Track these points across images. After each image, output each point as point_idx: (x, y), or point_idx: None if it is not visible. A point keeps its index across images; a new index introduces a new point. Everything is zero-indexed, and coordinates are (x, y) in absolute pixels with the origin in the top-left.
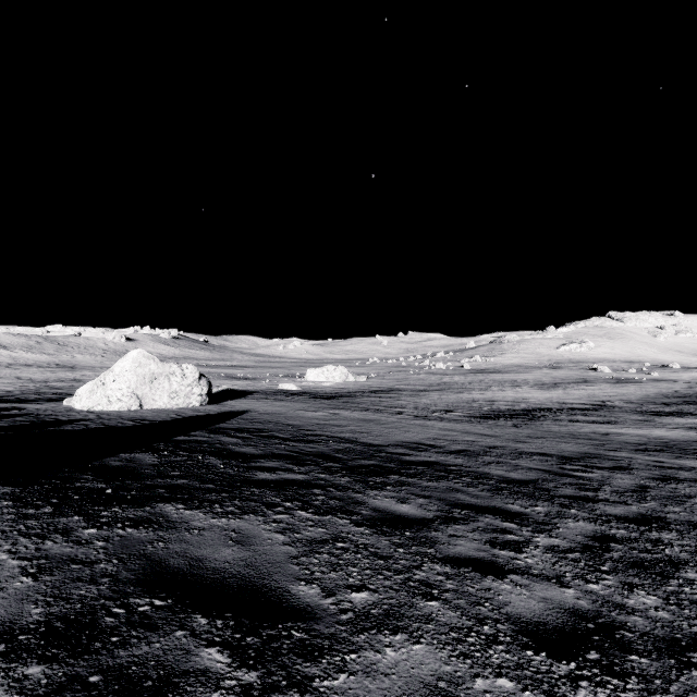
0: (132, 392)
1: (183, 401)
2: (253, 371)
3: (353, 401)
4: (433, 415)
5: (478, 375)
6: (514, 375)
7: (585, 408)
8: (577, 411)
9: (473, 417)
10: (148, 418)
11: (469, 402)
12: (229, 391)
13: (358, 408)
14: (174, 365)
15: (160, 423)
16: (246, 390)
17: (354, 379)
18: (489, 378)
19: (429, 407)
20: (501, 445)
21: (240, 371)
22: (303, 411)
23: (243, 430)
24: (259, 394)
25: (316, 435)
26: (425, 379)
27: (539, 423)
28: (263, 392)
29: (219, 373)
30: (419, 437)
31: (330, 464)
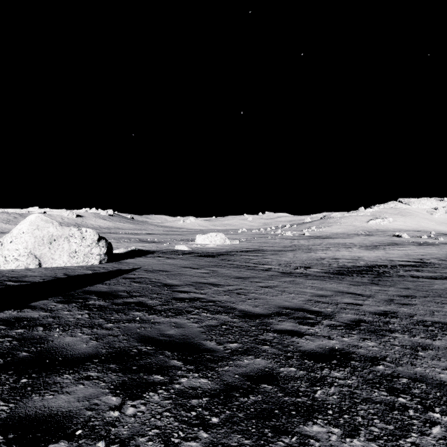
0: (29, 252)
1: (82, 259)
2: (159, 237)
3: (229, 259)
4: (296, 271)
5: (317, 239)
6: (342, 239)
7: (412, 265)
8: (408, 267)
9: (330, 273)
10: (27, 278)
11: (319, 259)
12: (136, 251)
13: (234, 265)
14: (74, 228)
15: (28, 285)
16: (150, 250)
17: (230, 242)
18: (325, 242)
19: (290, 264)
20: (389, 311)
21: (150, 237)
22: (187, 268)
23: (109, 295)
24: (158, 253)
25: (190, 299)
26: (280, 242)
27: (389, 279)
28: (161, 252)
29: (135, 238)
30: (298, 299)
31: (192, 380)
